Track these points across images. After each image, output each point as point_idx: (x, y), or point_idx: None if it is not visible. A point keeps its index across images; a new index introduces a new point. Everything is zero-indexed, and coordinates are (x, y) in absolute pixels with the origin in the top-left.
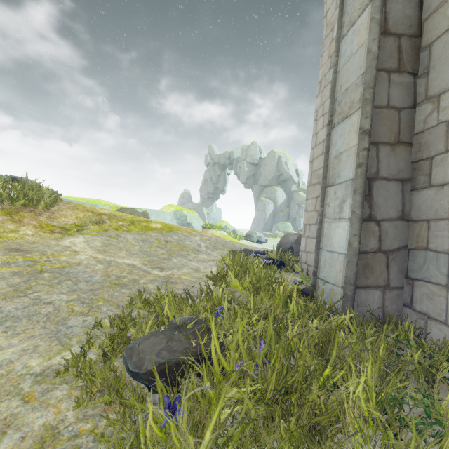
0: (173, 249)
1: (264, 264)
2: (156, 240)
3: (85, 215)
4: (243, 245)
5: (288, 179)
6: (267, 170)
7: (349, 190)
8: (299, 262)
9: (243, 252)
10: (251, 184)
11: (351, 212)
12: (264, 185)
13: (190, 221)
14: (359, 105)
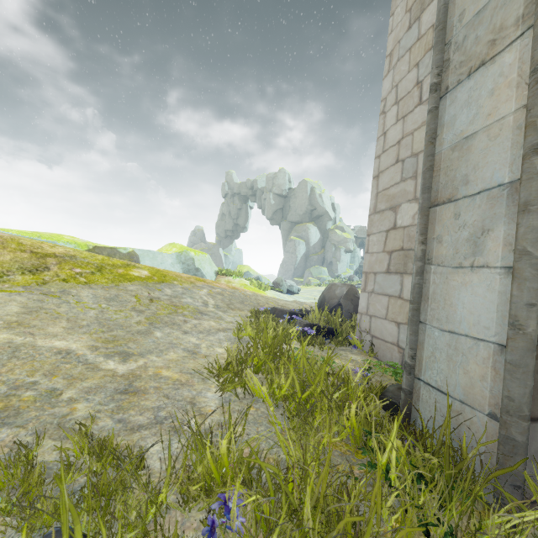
0: (160, 312)
1: (303, 333)
2: (133, 298)
3: (15, 258)
4: (271, 299)
5: (323, 215)
6: (298, 204)
7: (500, 207)
8: (359, 330)
9: (272, 312)
10: (279, 220)
11: (519, 254)
12: (295, 222)
13: (199, 265)
14: (523, 27)
